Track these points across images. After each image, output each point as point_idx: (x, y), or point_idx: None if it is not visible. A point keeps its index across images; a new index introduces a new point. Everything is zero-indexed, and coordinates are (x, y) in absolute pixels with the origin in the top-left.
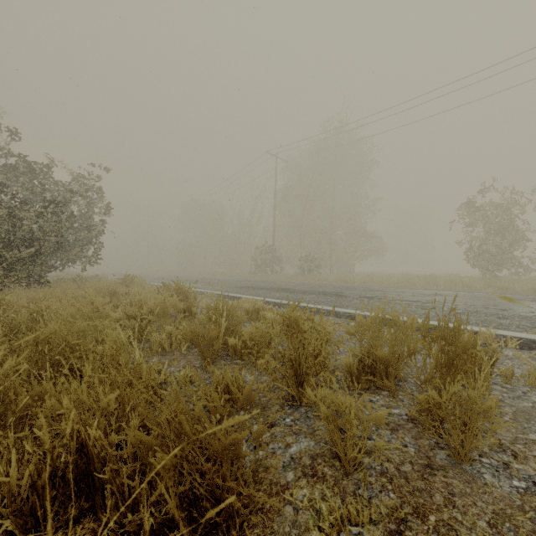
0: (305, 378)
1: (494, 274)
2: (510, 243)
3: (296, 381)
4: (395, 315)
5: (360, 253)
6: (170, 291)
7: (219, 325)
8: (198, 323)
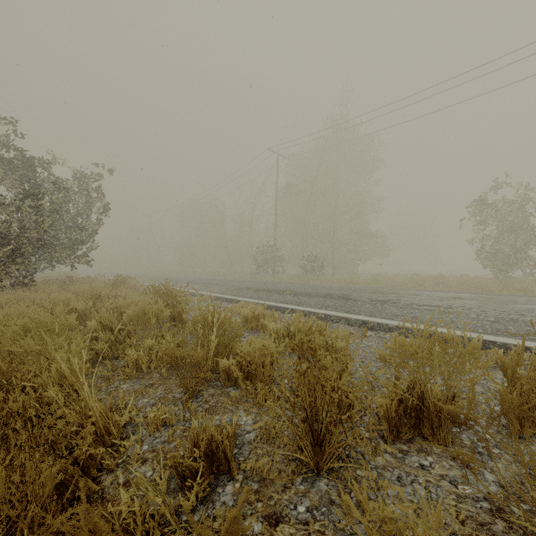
0: (325, 435)
1: (508, 274)
2: (524, 242)
3: (312, 436)
4: (450, 336)
5: (363, 253)
6: (160, 294)
7: (208, 340)
8: (184, 336)
